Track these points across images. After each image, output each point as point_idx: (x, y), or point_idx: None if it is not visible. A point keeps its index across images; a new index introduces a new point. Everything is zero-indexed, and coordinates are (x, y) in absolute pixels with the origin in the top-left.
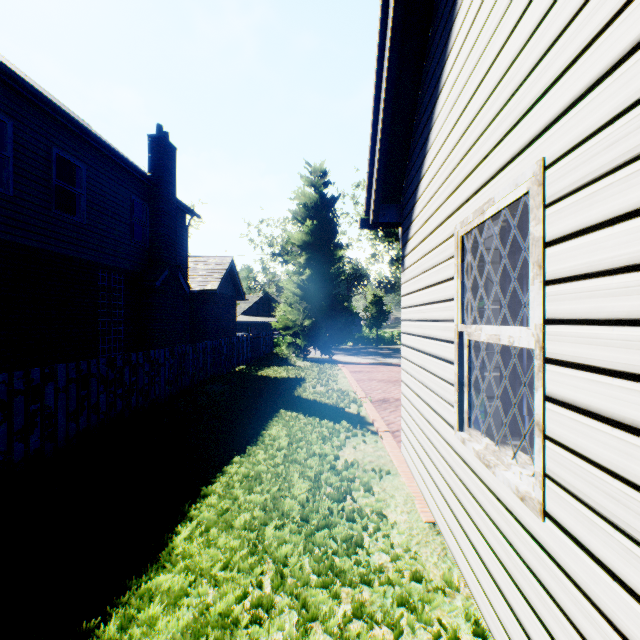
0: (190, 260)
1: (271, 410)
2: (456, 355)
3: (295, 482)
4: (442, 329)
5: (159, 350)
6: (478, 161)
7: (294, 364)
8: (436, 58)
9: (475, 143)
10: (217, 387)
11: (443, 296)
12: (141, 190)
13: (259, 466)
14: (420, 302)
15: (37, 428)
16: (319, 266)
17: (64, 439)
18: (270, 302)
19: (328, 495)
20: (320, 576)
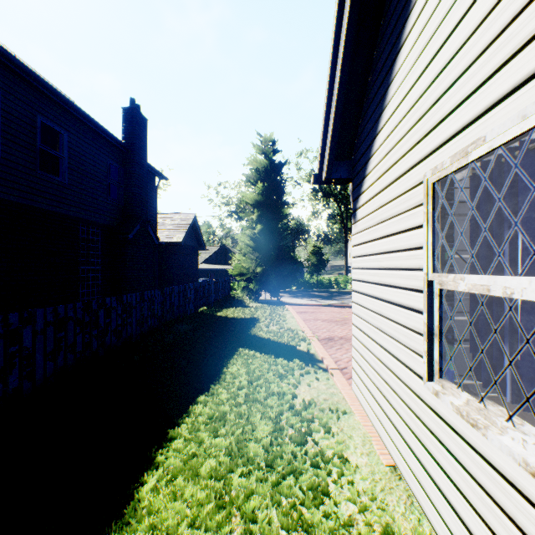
0: (159, 216)
1: (230, 348)
2: (426, 304)
3: (258, 424)
4: (405, 277)
5: (131, 294)
6: (458, 102)
7: (248, 305)
8: (397, 12)
9: (453, 84)
10: (182, 326)
11: (406, 245)
12: (116, 155)
13: (223, 407)
14: (376, 251)
15: (15, 368)
16: (269, 222)
17: (42, 377)
18: (226, 252)
19: (290, 437)
20: (289, 532)
